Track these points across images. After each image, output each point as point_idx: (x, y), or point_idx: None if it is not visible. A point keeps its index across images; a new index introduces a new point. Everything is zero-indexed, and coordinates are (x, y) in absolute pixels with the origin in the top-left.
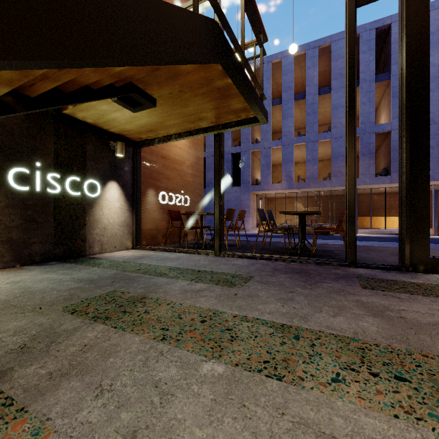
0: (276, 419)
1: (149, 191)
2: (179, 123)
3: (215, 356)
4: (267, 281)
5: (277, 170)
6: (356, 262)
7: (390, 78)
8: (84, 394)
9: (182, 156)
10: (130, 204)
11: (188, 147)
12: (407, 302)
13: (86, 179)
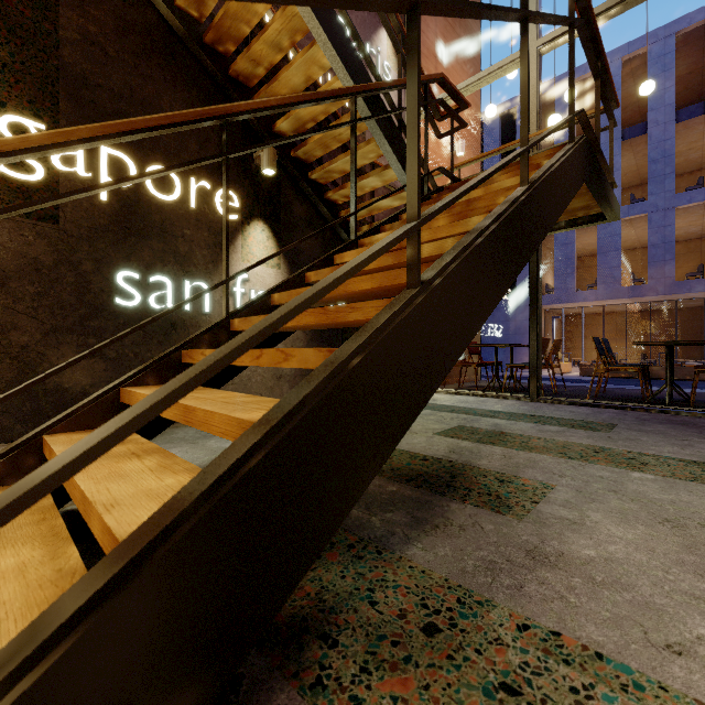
0: None
1: None
2: None
3: (636, 470)
4: (640, 429)
5: (583, 265)
6: None
7: None
8: (548, 475)
9: None
10: None
11: None
12: None
13: None
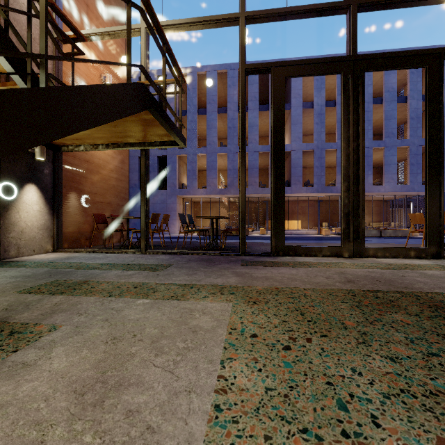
0: (173, 309)
1: (72, 194)
2: (107, 137)
3: (144, 298)
4: (182, 266)
5: (203, 175)
6: (245, 252)
7: (291, 108)
8: (71, 316)
9: (107, 161)
10: (50, 207)
11: (113, 151)
12: (259, 270)
13: (0, 181)
